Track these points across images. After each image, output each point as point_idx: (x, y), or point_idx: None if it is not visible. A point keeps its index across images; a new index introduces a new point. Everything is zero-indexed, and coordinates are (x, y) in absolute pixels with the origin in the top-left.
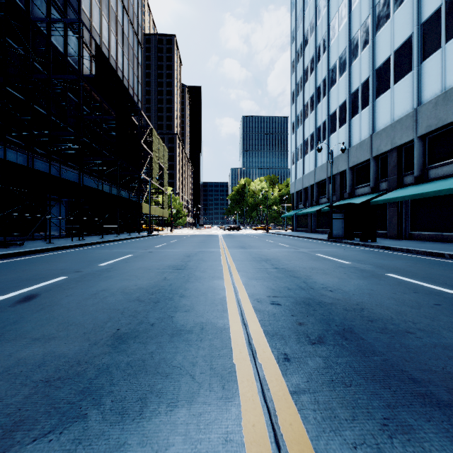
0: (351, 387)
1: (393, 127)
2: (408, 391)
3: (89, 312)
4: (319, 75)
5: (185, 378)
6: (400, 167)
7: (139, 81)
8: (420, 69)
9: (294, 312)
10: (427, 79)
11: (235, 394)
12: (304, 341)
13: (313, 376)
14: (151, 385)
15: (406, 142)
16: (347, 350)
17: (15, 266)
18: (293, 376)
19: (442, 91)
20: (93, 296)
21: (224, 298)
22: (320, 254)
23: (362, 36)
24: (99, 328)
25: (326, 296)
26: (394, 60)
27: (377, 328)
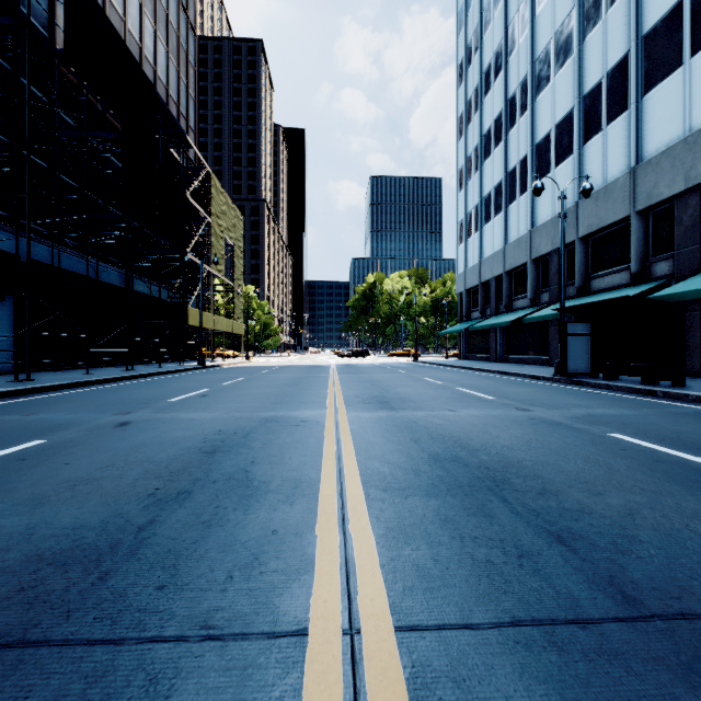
0: None
1: (690, 143)
2: None
3: None
4: (513, 76)
5: None
6: None
7: (191, 94)
8: None
9: None
10: None
11: None
12: None
13: None
14: None
15: None
16: None
17: None
18: None
19: None
20: None
21: None
22: (627, 435)
23: None
24: None
25: None
26: (693, 5)
27: None
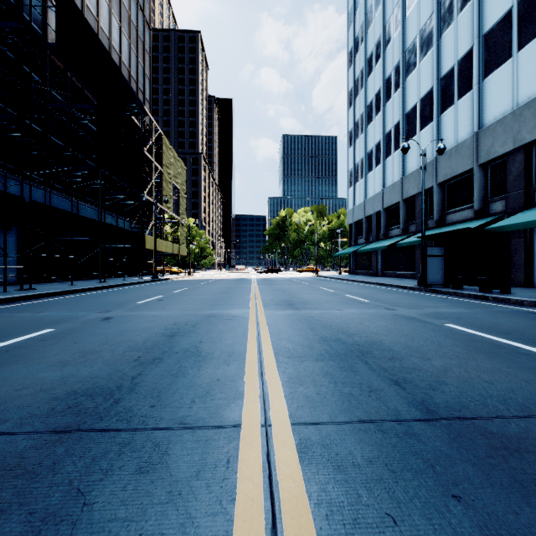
0: None
1: (517, 115)
2: None
3: None
4: (389, 62)
5: None
6: (530, 176)
7: (147, 74)
8: None
9: None
10: None
11: None
12: None
13: None
14: None
15: None
16: None
17: None
18: None
19: None
20: None
21: None
22: (458, 325)
23: None
24: None
25: None
26: (519, 13)
27: None
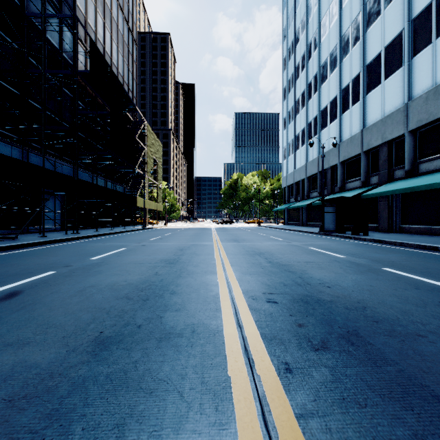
0: (367, 408)
1: (383, 121)
2: (435, 413)
3: (72, 311)
4: (310, 71)
5: (172, 396)
6: (391, 161)
7: (134, 78)
8: (410, 65)
9: (292, 311)
10: (418, 74)
11: (230, 419)
12: (305, 347)
13: (321, 393)
14: (132, 406)
15: (397, 137)
16: (356, 357)
17: (5, 260)
18: (297, 393)
19: (433, 86)
20: (79, 293)
21: (217, 295)
22: (313, 247)
23: (353, 33)
24: (80, 330)
25: (324, 292)
26: (385, 56)
27: (384, 331)
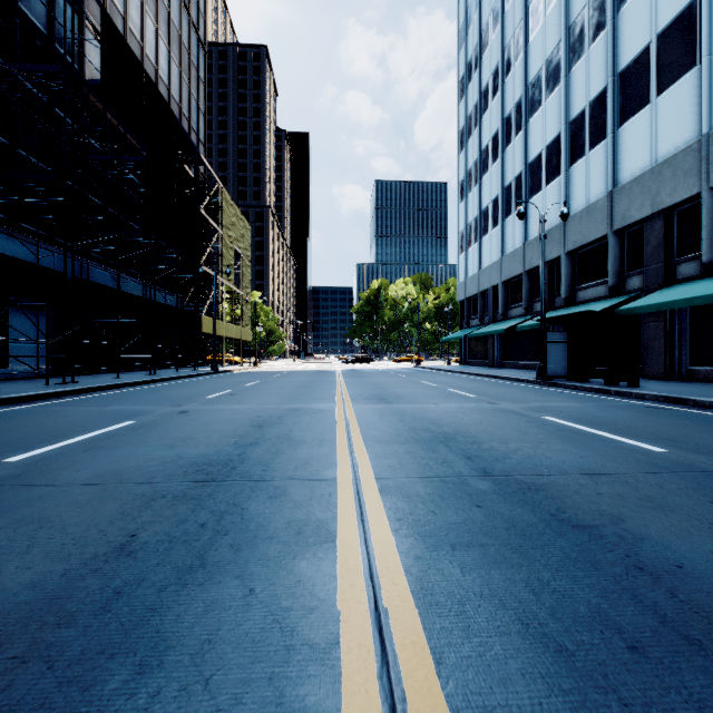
0: None
1: (655, 173)
2: None
3: None
4: (509, 97)
5: None
6: (670, 247)
7: (201, 109)
8: None
9: None
10: None
11: None
12: None
13: None
14: None
15: (684, 200)
16: None
17: None
18: None
19: None
20: None
21: None
22: (555, 418)
23: (592, 17)
24: None
25: None
26: (658, 51)
27: None
